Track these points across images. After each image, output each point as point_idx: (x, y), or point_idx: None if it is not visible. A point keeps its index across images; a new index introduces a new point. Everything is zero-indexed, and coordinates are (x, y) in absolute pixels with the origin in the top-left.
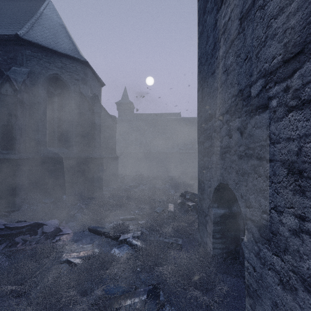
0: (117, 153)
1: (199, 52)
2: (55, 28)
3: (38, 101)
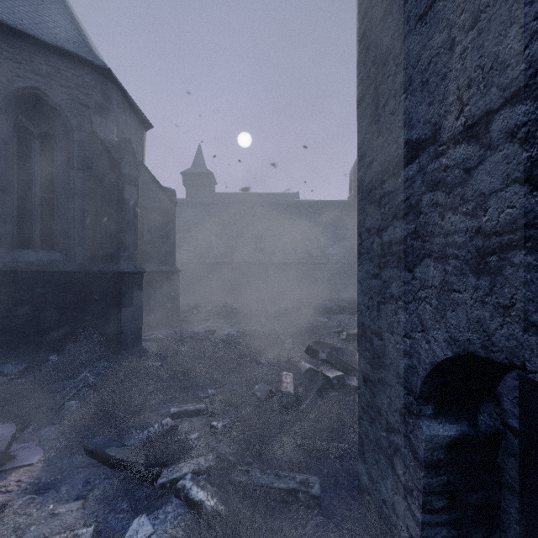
0: (183, 265)
1: None
2: None
3: None
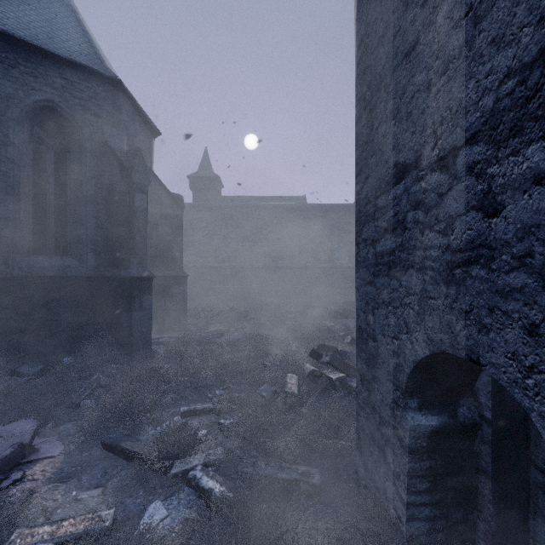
0: (190, 269)
1: (361, 27)
2: (52, 9)
3: (7, 157)
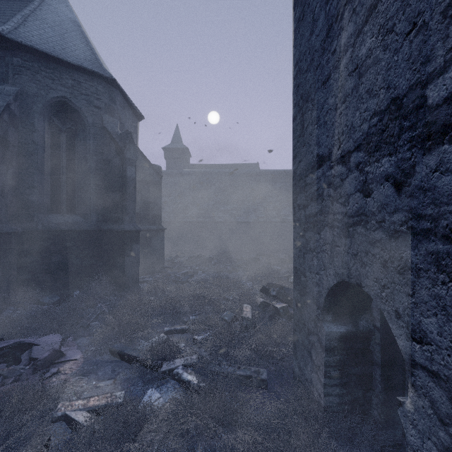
0: (165, 223)
1: (296, 52)
2: (64, 26)
3: (33, 140)
